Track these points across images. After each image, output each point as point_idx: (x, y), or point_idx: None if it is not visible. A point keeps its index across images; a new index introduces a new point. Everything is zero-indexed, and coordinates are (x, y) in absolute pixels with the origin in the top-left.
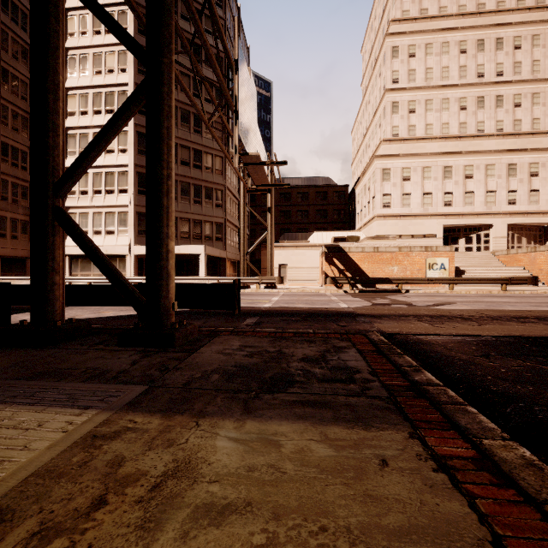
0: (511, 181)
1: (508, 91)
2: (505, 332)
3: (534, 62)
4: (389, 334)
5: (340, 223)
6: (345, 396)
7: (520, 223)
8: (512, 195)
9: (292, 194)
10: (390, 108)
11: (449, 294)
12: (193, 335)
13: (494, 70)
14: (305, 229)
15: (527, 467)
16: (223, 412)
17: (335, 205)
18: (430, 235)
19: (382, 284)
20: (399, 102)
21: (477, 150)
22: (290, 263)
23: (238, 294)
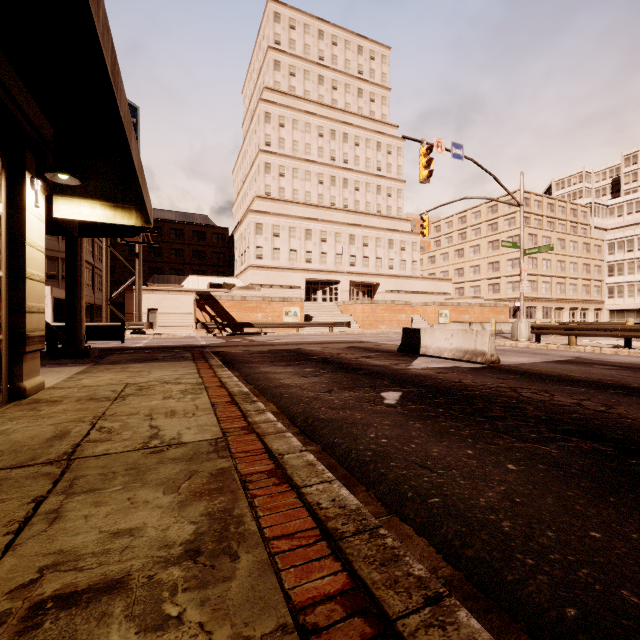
0: (352, 248)
1: (351, 176)
2: (278, 348)
3: (367, 159)
4: (218, 352)
5: (220, 266)
6: (178, 359)
7: (358, 281)
8: (352, 259)
9: (164, 229)
10: (264, 167)
11: (292, 335)
12: (96, 354)
13: (342, 158)
14: (180, 269)
15: (215, 361)
16: (133, 363)
17: (214, 247)
18: (295, 286)
19: (249, 329)
20: (271, 164)
21: (330, 219)
22: (161, 308)
23: (123, 331)
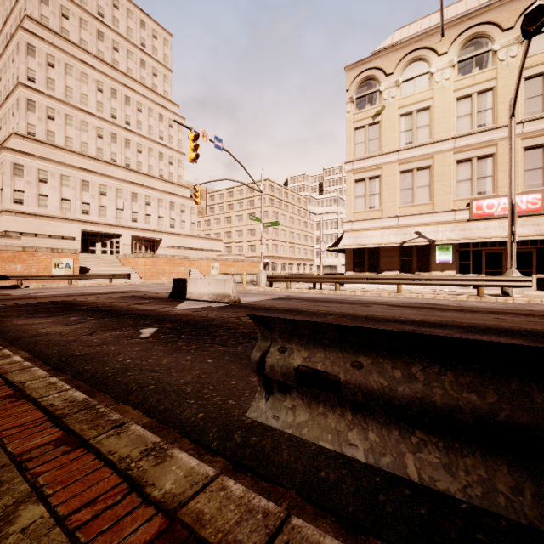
0: (134, 205)
1: (134, 138)
2: (41, 301)
3: (150, 126)
4: None
5: None
6: None
7: (140, 236)
8: (135, 215)
9: None
10: (26, 104)
11: (63, 287)
12: None
13: (124, 118)
14: None
15: None
16: None
17: None
18: (69, 237)
19: (2, 282)
20: (36, 102)
21: (111, 174)
22: None
23: None
